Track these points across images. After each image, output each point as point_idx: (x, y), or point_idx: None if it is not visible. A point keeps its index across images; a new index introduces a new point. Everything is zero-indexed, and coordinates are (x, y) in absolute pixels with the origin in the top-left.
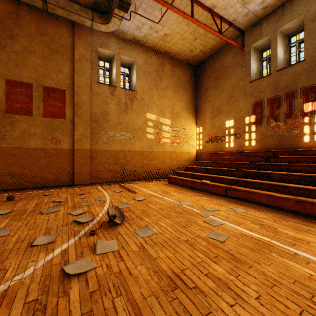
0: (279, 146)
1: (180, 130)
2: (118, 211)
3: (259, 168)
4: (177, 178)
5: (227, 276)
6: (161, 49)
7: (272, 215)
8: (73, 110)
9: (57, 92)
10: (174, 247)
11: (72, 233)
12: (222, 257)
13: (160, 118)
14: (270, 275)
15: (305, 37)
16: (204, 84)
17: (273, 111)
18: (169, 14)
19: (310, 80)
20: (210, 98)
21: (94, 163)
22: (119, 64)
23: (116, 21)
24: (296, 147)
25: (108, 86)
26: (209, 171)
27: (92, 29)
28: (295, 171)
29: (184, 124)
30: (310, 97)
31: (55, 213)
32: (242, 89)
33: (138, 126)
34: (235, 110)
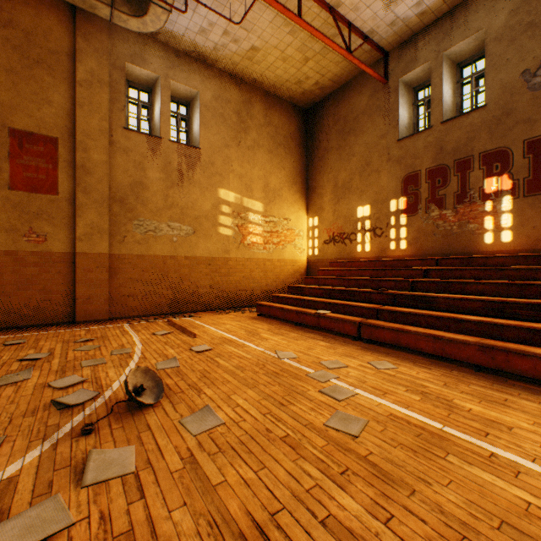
0: (446, 251)
1: (281, 221)
2: (150, 377)
3: (414, 287)
4: (273, 308)
5: (368, 521)
6: (246, 75)
7: (441, 373)
8: (75, 179)
9: (39, 141)
10: (259, 454)
11: (41, 433)
12: (356, 474)
13: (244, 198)
14: (452, 511)
15: (487, 68)
16: (321, 142)
17: (436, 191)
18: (258, 10)
19: (494, 139)
20: (331, 166)
21: (117, 280)
22: (167, 96)
23: (160, 14)
24: (472, 252)
25: (145, 135)
26: (329, 294)
27: (113, 26)
28: (472, 293)
29: (287, 210)
30: (495, 167)
31: (17, 385)
32: (384, 152)
33: (203, 213)
34: (374, 189)
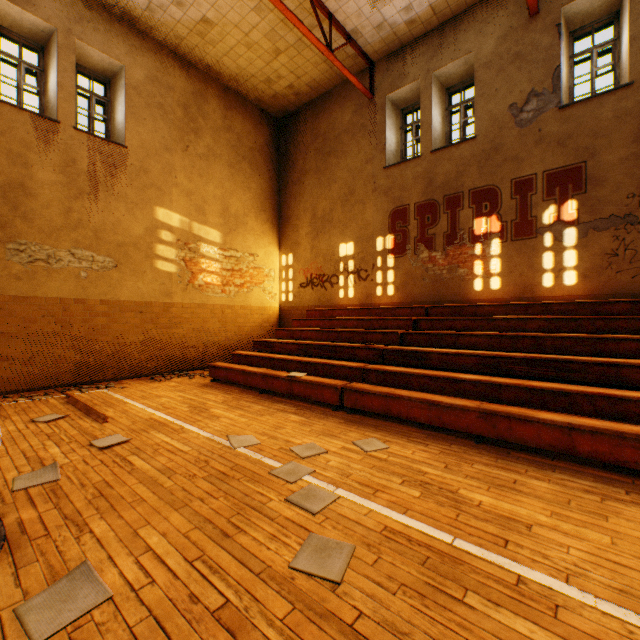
0: (435, 298)
1: (245, 257)
2: None
3: (404, 341)
4: (232, 370)
5: None
6: (197, 58)
7: (440, 450)
8: None
9: None
10: None
11: None
12: None
13: (194, 224)
14: None
15: (477, 96)
16: (297, 161)
17: (426, 230)
18: None
19: (484, 176)
20: (308, 192)
21: None
22: (69, 61)
23: None
24: (463, 300)
25: (30, 114)
26: (305, 350)
27: None
28: (466, 347)
29: (253, 243)
30: (485, 207)
31: None
32: (370, 181)
33: (132, 238)
34: (358, 223)
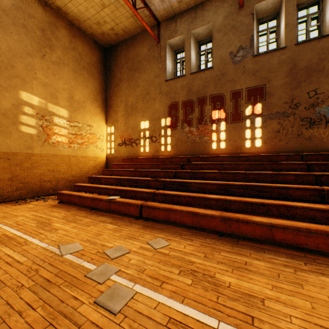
0: (192, 153)
1: (84, 127)
2: None
3: (176, 176)
4: (72, 196)
5: None
6: (51, 0)
7: (200, 243)
8: None
9: None
10: None
11: None
12: None
13: (49, 104)
14: None
15: (214, 46)
16: (117, 73)
17: (187, 116)
18: None
19: (217, 88)
20: (123, 91)
21: None
22: None
23: None
24: (206, 153)
25: None
26: (120, 182)
27: None
28: (209, 179)
29: (90, 119)
30: (217, 105)
31: None
32: (158, 87)
33: (1, 110)
34: (151, 110)
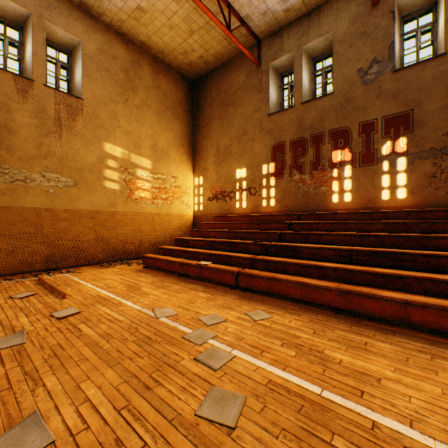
0: (305, 208)
1: (169, 179)
2: None
3: (282, 238)
4: (158, 260)
5: None
6: (134, 36)
7: (309, 319)
8: None
9: None
10: None
11: None
12: None
13: (131, 155)
14: None
15: (334, 63)
16: (206, 110)
17: (297, 159)
18: None
19: (339, 120)
20: (214, 132)
21: None
22: (41, 37)
23: None
24: (324, 209)
25: (12, 74)
26: (211, 245)
27: None
28: (327, 243)
29: (175, 169)
30: (340, 143)
31: None
32: (258, 124)
33: (87, 165)
34: (249, 154)
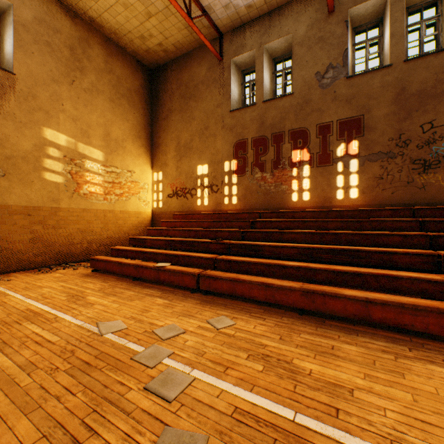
0: (266, 206)
1: (124, 173)
2: None
3: (244, 237)
4: (110, 262)
5: None
6: (82, 10)
7: (274, 323)
8: None
9: None
10: None
11: None
12: None
13: (79, 144)
14: None
15: (294, 65)
16: (166, 102)
17: (259, 157)
18: None
19: (299, 121)
20: (174, 126)
21: None
22: None
23: None
24: (284, 207)
25: None
26: (171, 245)
27: None
28: (288, 241)
29: (131, 163)
30: (299, 143)
31: None
32: (220, 120)
33: (20, 152)
34: (211, 150)
